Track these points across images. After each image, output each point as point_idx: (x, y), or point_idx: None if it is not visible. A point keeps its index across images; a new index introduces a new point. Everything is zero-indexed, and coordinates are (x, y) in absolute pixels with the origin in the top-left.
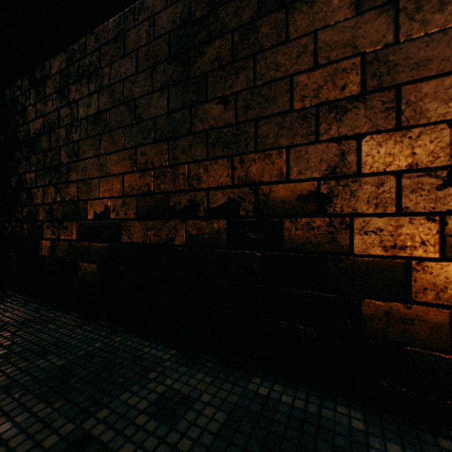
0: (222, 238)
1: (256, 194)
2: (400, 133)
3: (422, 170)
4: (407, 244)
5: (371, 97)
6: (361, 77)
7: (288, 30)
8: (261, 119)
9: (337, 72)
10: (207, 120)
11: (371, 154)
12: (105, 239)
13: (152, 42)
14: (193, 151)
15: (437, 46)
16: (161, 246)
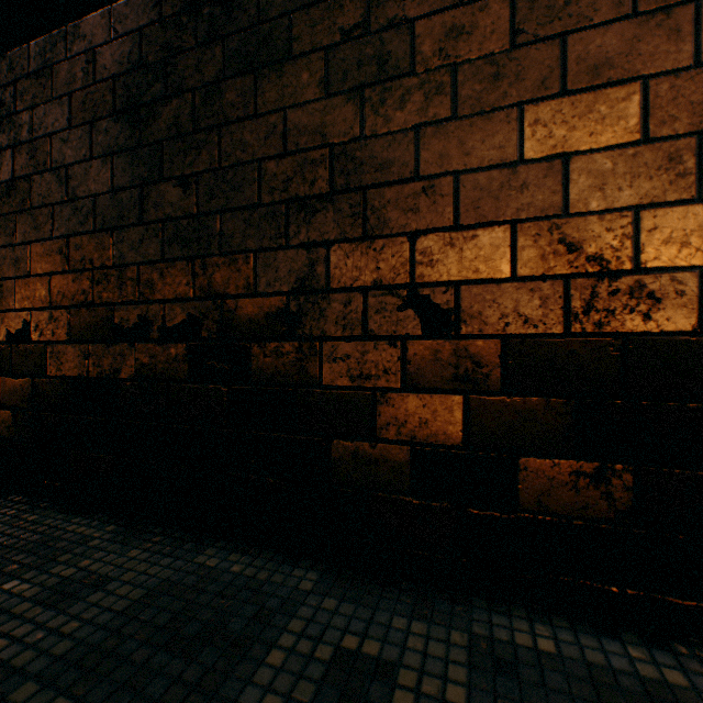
0: (181, 368)
1: (221, 310)
2: (367, 244)
3: (386, 288)
4: (372, 372)
5: (340, 199)
6: (330, 173)
7: (257, 101)
8: (227, 212)
9: (308, 163)
10: (164, 207)
11: (340, 266)
12: (24, 371)
13: (92, 87)
14: (145, 248)
15: (399, 148)
16: (103, 381)
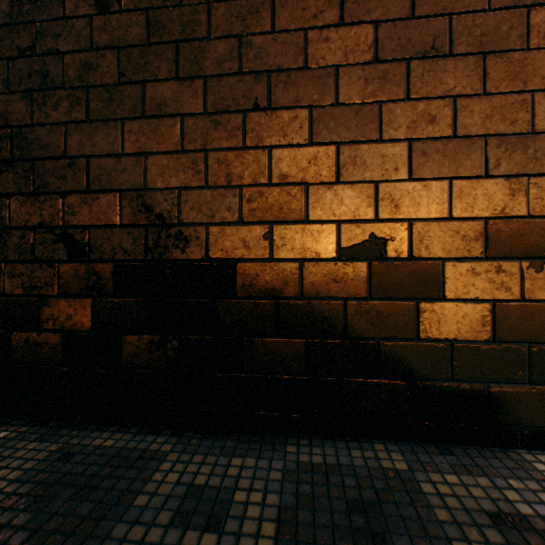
0: None
1: None
2: (35, 198)
3: (47, 228)
4: (39, 285)
5: (18, 165)
6: (12, 146)
7: None
8: None
9: None
10: None
11: (18, 211)
12: None
13: None
14: None
15: (55, 136)
16: None
